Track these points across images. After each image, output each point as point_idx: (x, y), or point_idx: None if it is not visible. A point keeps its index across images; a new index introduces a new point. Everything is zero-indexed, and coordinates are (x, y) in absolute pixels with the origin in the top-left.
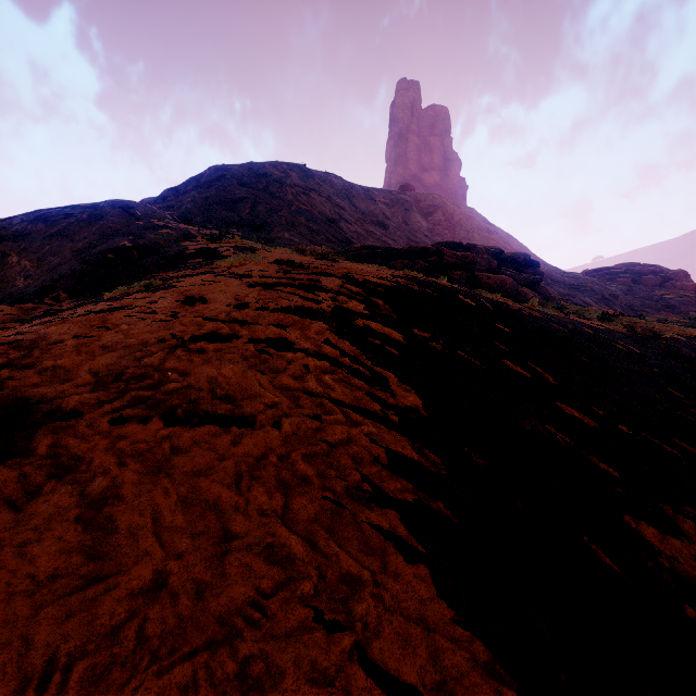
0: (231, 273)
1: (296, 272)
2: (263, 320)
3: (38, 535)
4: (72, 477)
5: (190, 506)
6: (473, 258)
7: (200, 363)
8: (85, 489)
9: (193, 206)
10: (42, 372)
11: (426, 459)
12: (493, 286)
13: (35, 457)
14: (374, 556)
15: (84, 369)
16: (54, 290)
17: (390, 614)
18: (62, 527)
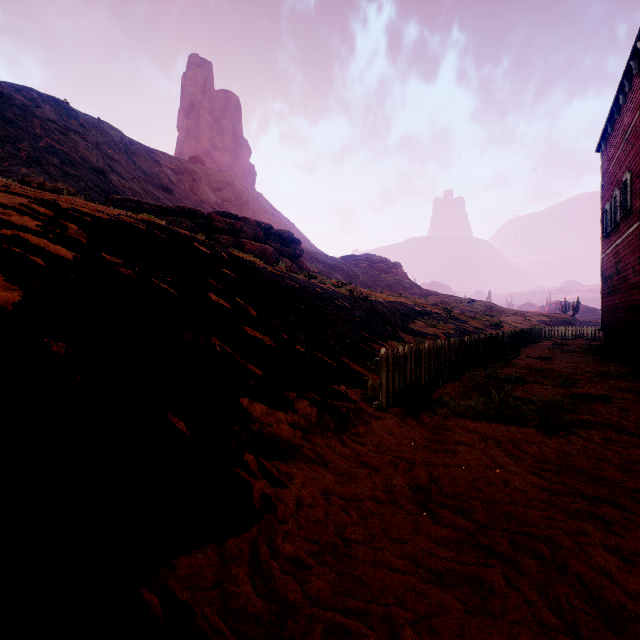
0: None
1: None
2: None
3: None
4: None
5: None
6: (241, 226)
7: None
8: None
9: None
10: None
11: None
12: (256, 252)
13: None
14: None
15: None
16: None
17: None
18: None
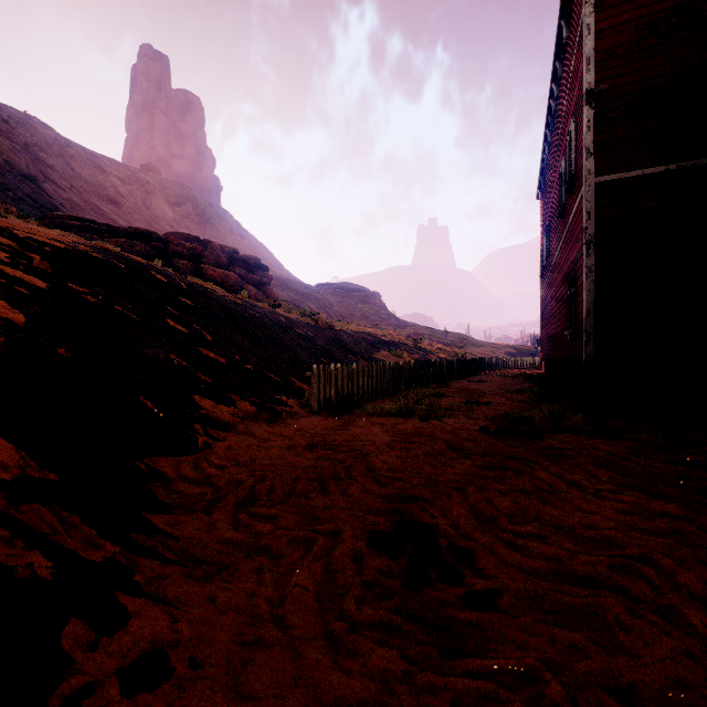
0: None
1: None
2: None
3: None
4: None
5: None
6: (202, 251)
7: None
8: None
9: None
10: None
11: None
12: (218, 279)
13: None
14: None
15: None
16: None
17: None
18: None
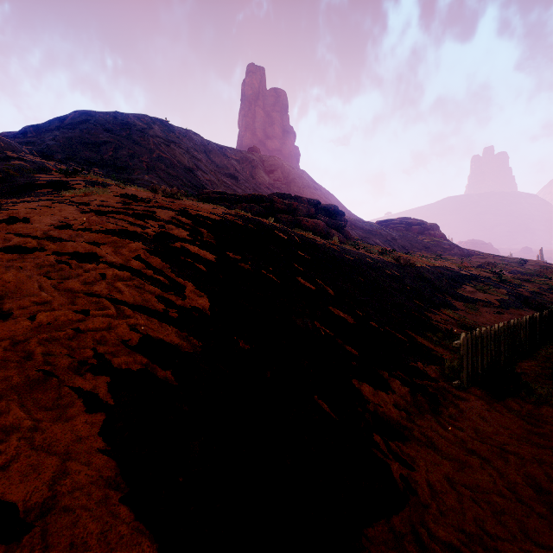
0: (70, 201)
1: (135, 204)
2: (80, 238)
3: None
4: None
5: None
6: (297, 206)
7: None
8: None
9: (54, 143)
10: None
11: (189, 344)
12: (310, 227)
13: None
14: (55, 410)
15: None
16: None
17: (34, 452)
18: None
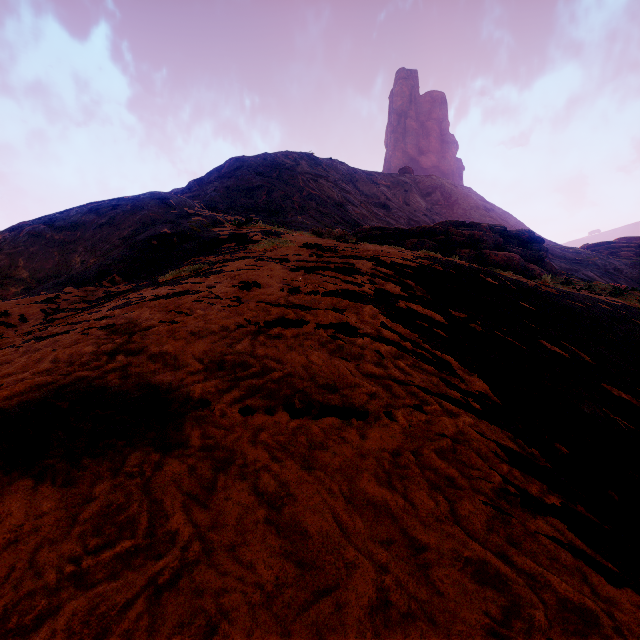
0: (269, 257)
1: (327, 255)
2: (320, 304)
3: (241, 537)
4: (237, 472)
5: (360, 508)
6: (480, 236)
7: (286, 350)
8: (256, 487)
9: (216, 194)
10: (154, 359)
11: (524, 450)
12: (500, 263)
13: (192, 449)
14: (575, 576)
15: (188, 356)
16: (110, 274)
17: None
18: (259, 530)
